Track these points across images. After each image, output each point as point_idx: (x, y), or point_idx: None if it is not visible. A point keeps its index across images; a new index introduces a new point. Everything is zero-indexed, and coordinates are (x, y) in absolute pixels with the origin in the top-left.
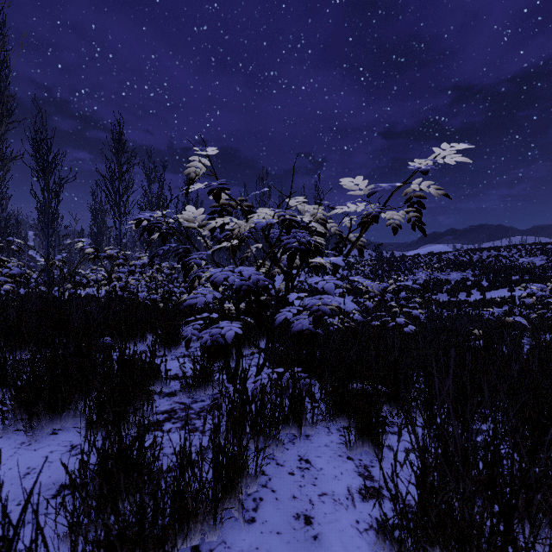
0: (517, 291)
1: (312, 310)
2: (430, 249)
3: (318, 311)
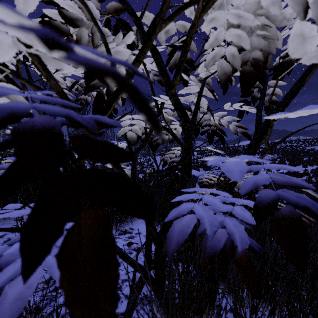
0: (308, 167)
1: (264, 202)
2: (247, 143)
3: (233, 192)
